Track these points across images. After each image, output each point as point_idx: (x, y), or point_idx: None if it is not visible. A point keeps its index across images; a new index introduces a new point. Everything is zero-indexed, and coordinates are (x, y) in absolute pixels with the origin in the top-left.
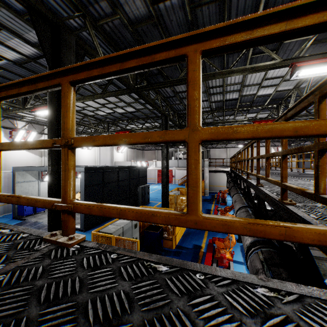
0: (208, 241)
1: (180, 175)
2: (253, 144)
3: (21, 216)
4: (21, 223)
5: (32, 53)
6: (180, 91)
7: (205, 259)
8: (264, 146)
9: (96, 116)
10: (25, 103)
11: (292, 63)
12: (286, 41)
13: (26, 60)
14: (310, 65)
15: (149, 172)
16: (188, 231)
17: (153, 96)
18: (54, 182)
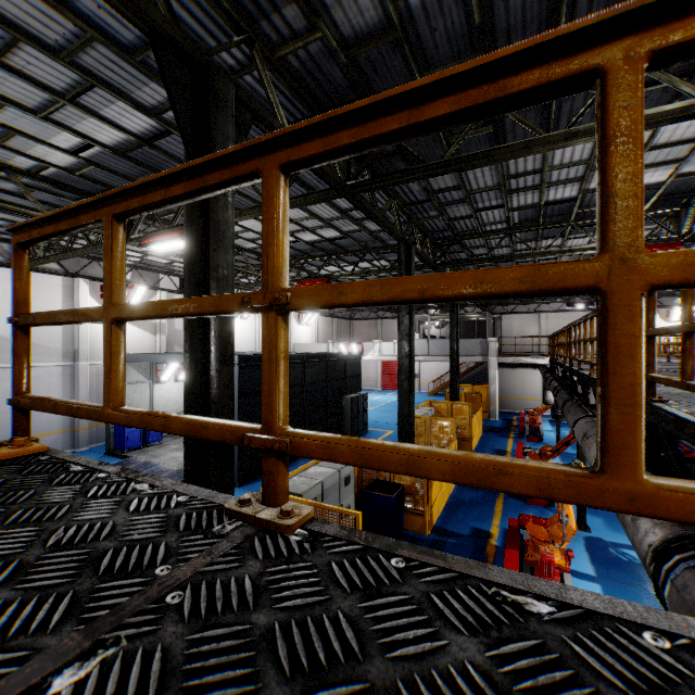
0: (505, 523)
1: (430, 373)
2: None
3: (119, 450)
4: (120, 463)
5: (147, 129)
6: (441, 189)
7: (501, 562)
8: None
9: (259, 250)
10: (130, 229)
11: None
12: None
13: (134, 144)
14: None
15: (365, 367)
16: (457, 498)
17: (380, 203)
18: (196, 385)
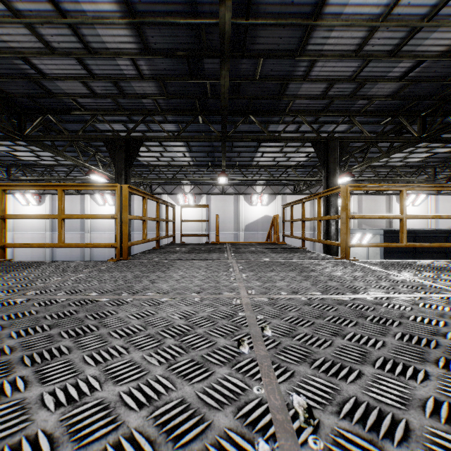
0: None
1: None
2: None
3: None
4: None
5: None
6: None
7: None
8: None
9: (409, 164)
10: None
11: None
12: None
13: None
14: None
15: None
16: None
17: None
18: (325, 237)
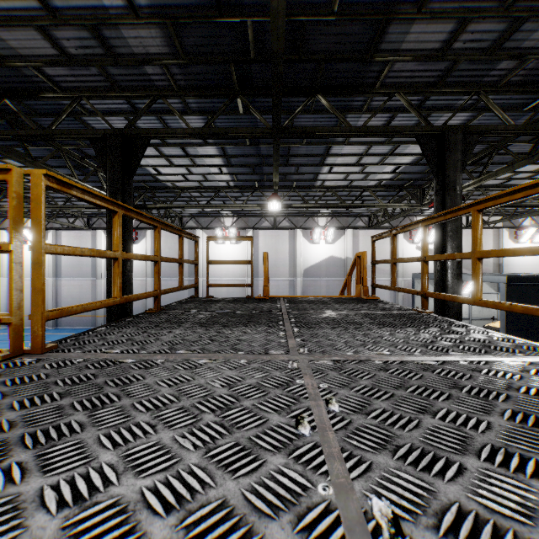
0: None
1: None
2: None
3: None
4: None
5: None
6: None
7: None
8: None
9: None
10: (423, 199)
11: None
12: None
13: (421, 157)
14: None
15: None
16: None
17: None
18: (439, 288)
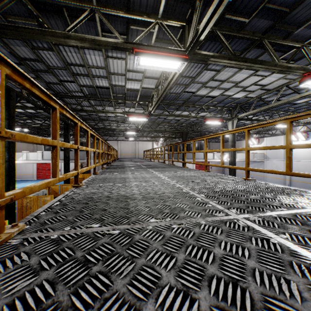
0: None
1: None
2: (89, 131)
3: None
4: None
5: None
6: (27, 58)
7: None
8: (148, 141)
9: None
10: None
11: (133, 48)
12: (132, 26)
13: None
14: (146, 53)
15: (25, 167)
16: None
17: None
18: None
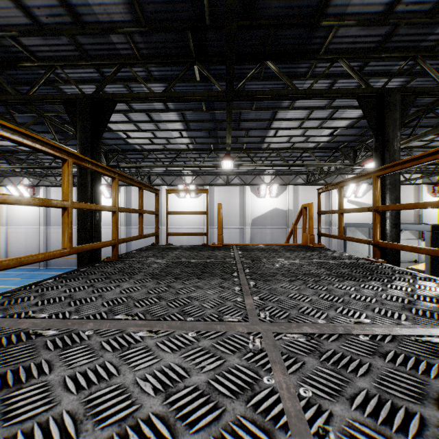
0: None
1: None
2: None
3: None
4: None
5: (361, 113)
6: None
7: None
8: None
9: None
10: (355, 158)
11: None
12: None
13: (355, 121)
14: None
15: None
16: None
17: None
18: None
